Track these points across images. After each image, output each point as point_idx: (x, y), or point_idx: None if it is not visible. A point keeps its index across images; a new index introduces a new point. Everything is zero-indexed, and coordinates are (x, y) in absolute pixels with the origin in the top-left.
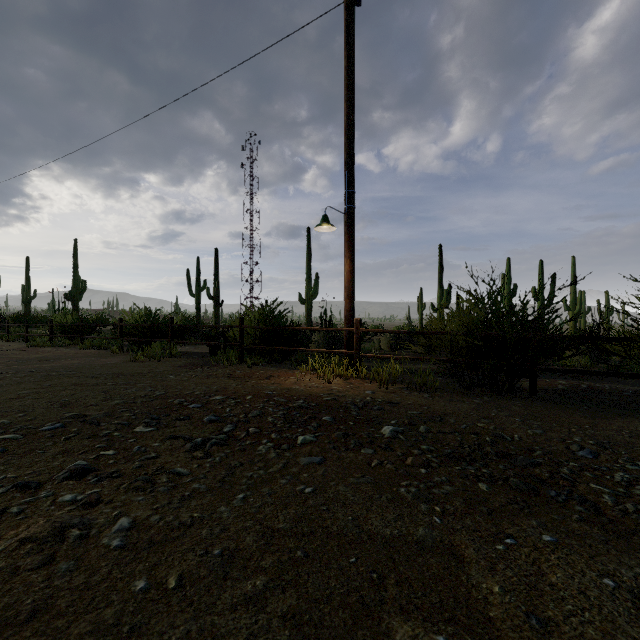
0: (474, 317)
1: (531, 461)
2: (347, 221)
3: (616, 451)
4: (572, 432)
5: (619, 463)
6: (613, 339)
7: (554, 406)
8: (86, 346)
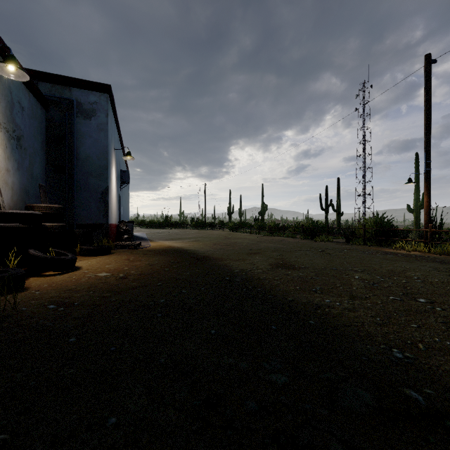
0: None
1: None
2: (425, 177)
3: None
4: None
5: None
6: None
7: None
8: (286, 236)
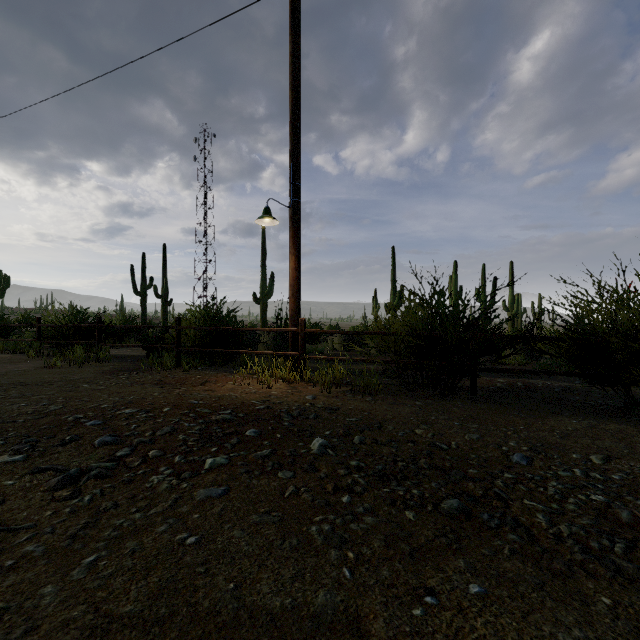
0: (418, 317)
1: (465, 475)
2: (292, 215)
3: (549, 455)
4: (508, 435)
5: (552, 470)
6: (545, 338)
7: (492, 406)
8: None
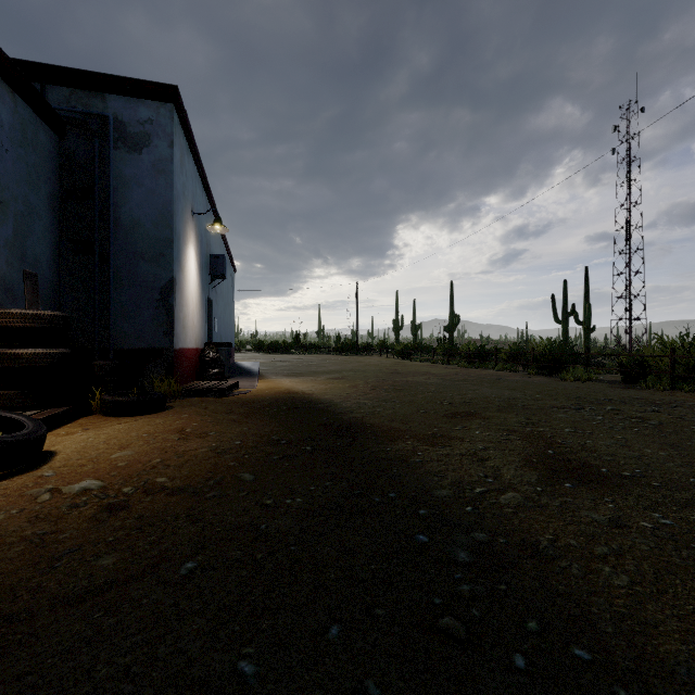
0: None
1: None
2: None
3: None
4: None
5: None
6: None
7: None
8: (500, 369)
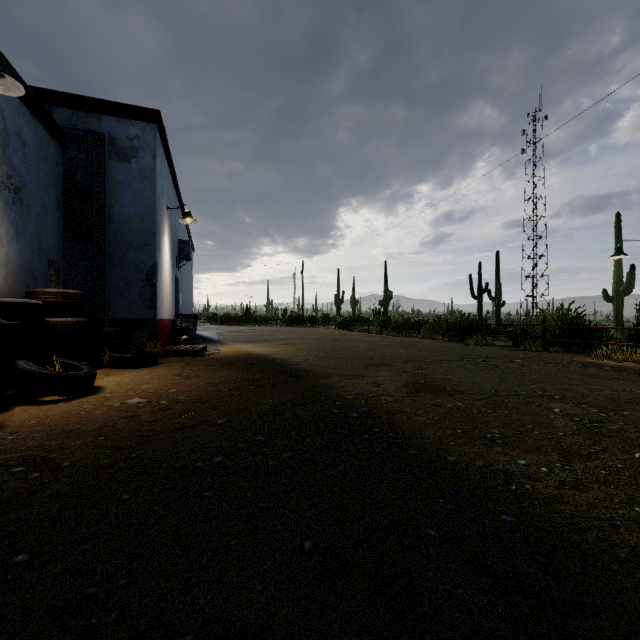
0: None
1: None
2: None
3: None
4: None
5: None
6: None
7: None
8: (422, 337)
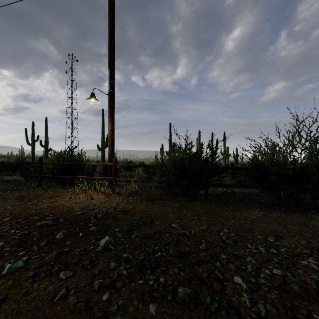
0: (178, 157)
1: (197, 260)
2: (109, 99)
3: (245, 237)
4: (223, 225)
5: (248, 248)
6: (241, 168)
7: (215, 205)
8: None
